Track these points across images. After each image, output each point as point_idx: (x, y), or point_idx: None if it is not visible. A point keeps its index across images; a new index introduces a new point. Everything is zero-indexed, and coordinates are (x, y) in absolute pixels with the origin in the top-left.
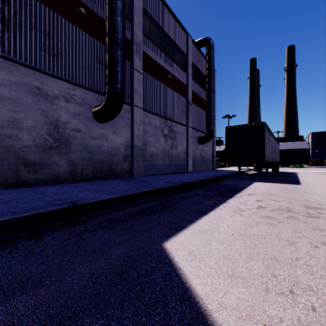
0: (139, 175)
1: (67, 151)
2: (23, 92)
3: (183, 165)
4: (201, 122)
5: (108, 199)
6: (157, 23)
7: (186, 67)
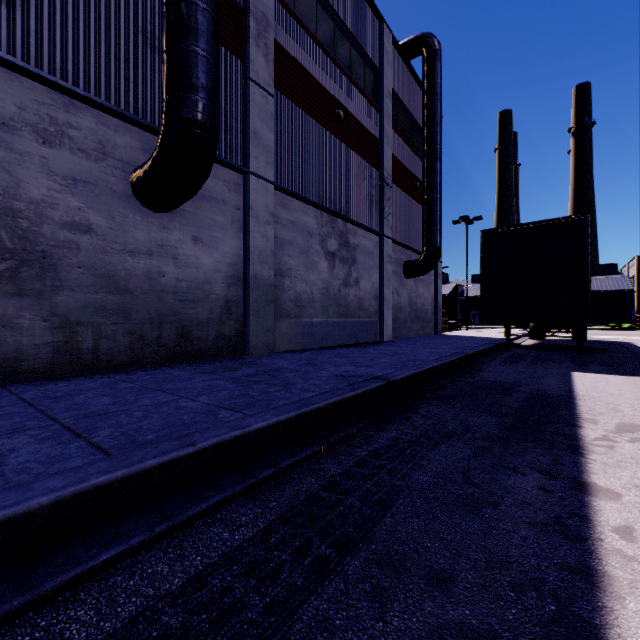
0: (264, 352)
1: (46, 287)
2: None
3: (372, 325)
4: (411, 228)
5: (59, 502)
6: None
7: (378, 99)
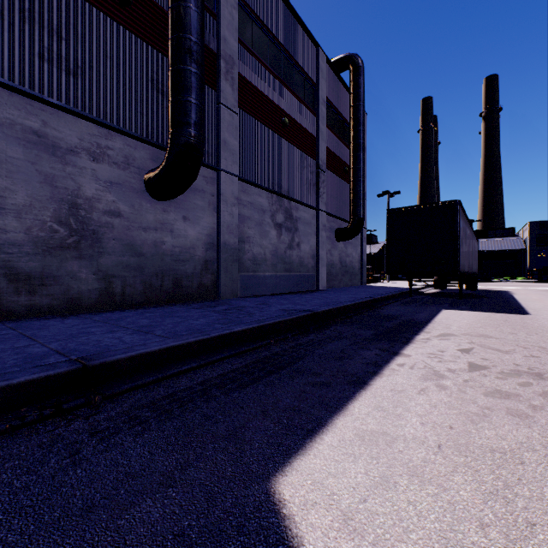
0: (231, 296)
1: (95, 253)
2: (7, 139)
3: (310, 278)
4: (341, 203)
5: (161, 350)
6: (263, 24)
7: (315, 105)
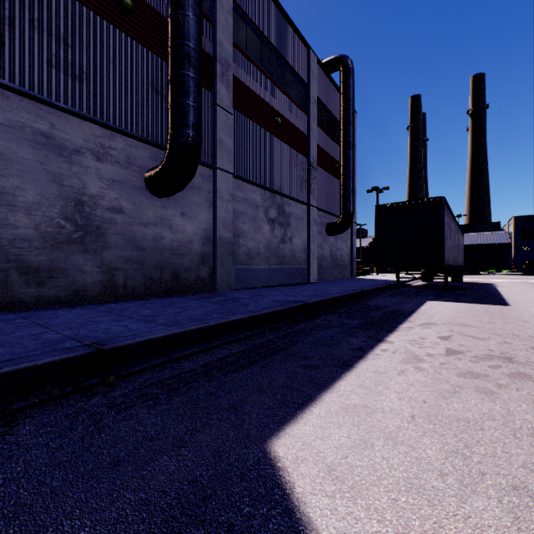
0: (226, 288)
1: (99, 247)
2: (17, 141)
3: (302, 271)
4: (332, 198)
5: (165, 336)
6: (257, 28)
7: (306, 105)
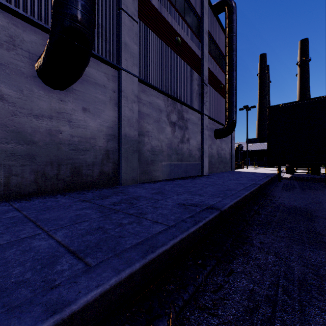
0: (131, 183)
1: None
2: None
3: (197, 166)
4: (218, 111)
5: None
6: None
7: (200, 34)
